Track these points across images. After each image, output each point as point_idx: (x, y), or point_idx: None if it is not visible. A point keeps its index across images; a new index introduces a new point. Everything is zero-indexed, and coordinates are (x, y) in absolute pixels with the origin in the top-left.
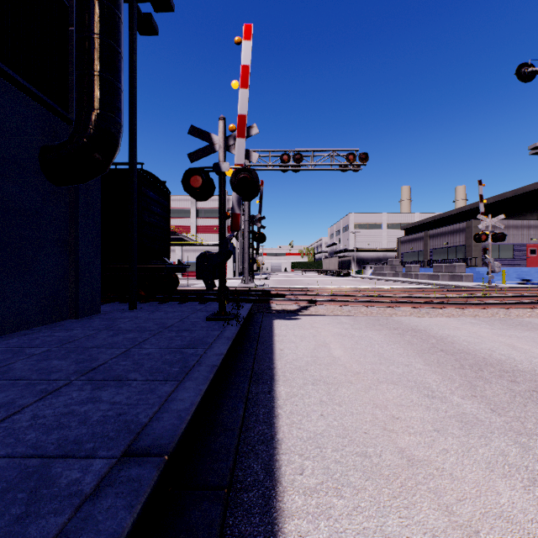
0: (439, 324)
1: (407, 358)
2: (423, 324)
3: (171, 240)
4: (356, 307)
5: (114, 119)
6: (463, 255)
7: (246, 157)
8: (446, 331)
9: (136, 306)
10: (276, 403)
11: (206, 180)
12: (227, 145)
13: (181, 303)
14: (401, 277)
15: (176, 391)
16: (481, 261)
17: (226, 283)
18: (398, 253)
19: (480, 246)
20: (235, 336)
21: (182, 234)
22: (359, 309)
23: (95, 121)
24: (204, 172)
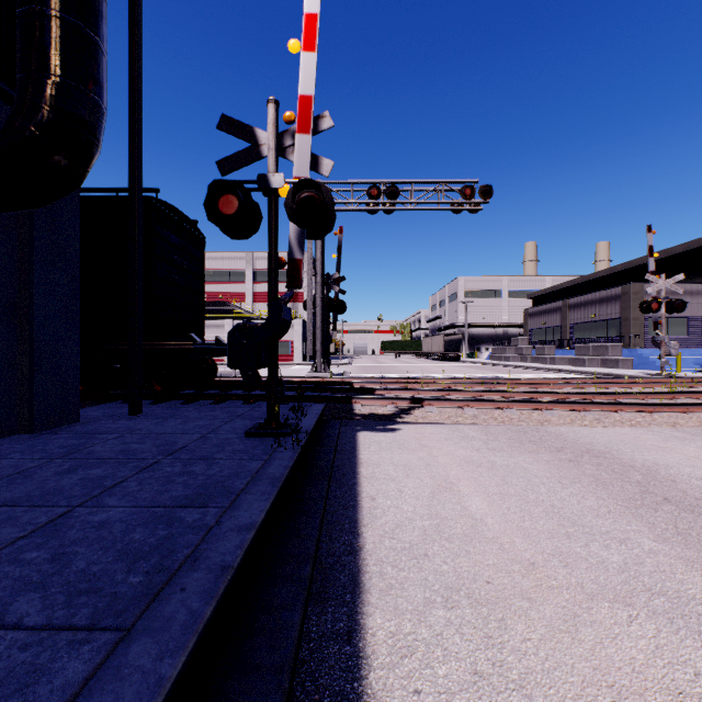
0: (626, 441)
1: (613, 521)
2: (600, 441)
3: (220, 313)
4: (485, 409)
5: (86, 96)
6: (617, 333)
7: (313, 167)
8: (647, 455)
9: (141, 409)
10: (365, 685)
11: (245, 202)
12: (281, 147)
13: (217, 402)
14: (530, 362)
15: (87, 690)
16: (642, 339)
17: (291, 371)
18: (524, 329)
19: (641, 320)
20: (288, 474)
21: (234, 305)
22: (490, 413)
23: (49, 95)
24: (242, 189)
